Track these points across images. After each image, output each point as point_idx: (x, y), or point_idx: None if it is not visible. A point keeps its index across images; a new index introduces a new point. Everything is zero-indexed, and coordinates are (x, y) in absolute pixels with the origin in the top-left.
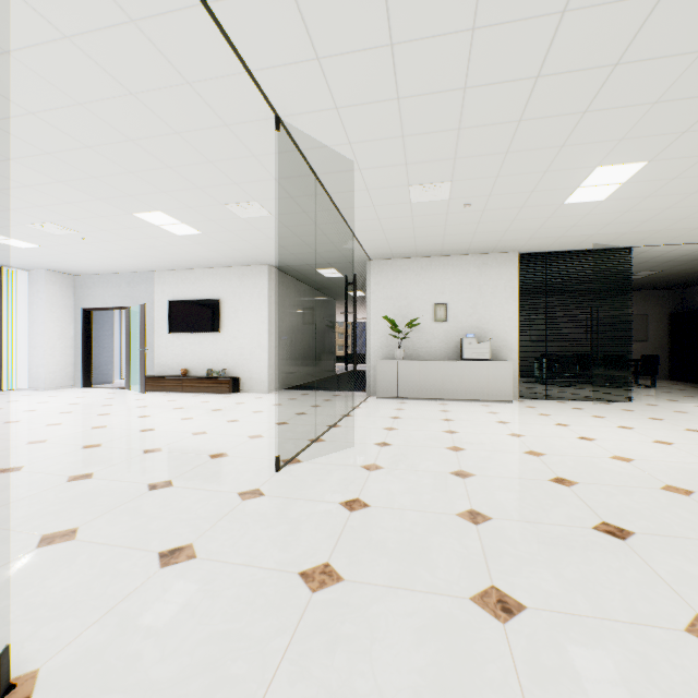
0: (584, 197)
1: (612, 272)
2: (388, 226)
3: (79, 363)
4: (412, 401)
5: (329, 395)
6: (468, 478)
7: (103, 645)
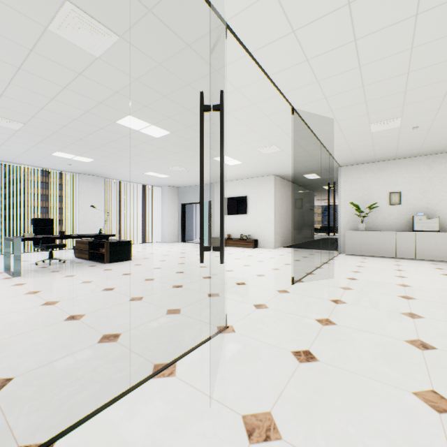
0: None
1: None
2: (354, 146)
3: (180, 230)
4: (372, 258)
5: (312, 251)
6: (410, 299)
7: (248, 324)
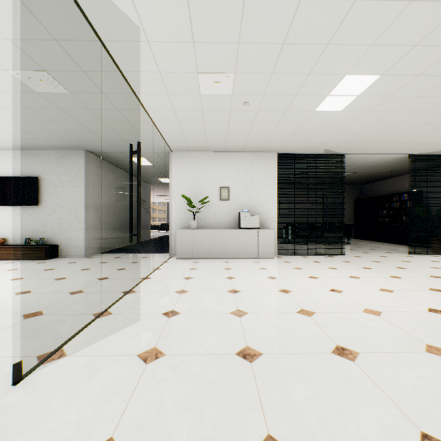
0: (329, 106)
1: (334, 169)
2: (183, 118)
3: None
4: (204, 261)
5: (138, 257)
6: (256, 360)
7: None
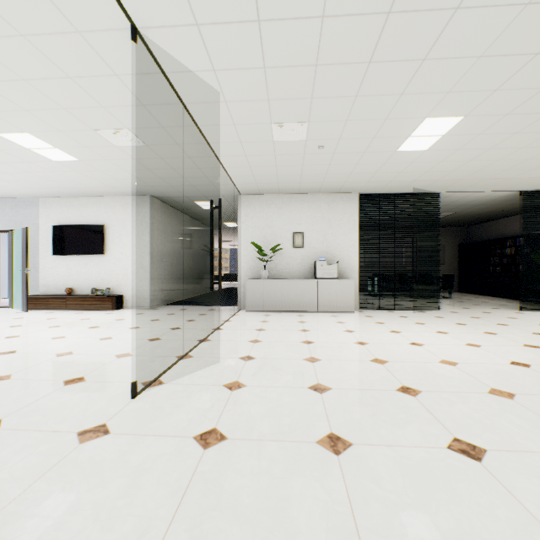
0: (412, 147)
1: (426, 211)
2: (255, 163)
3: None
4: (275, 314)
5: (205, 309)
6: (325, 392)
7: None
